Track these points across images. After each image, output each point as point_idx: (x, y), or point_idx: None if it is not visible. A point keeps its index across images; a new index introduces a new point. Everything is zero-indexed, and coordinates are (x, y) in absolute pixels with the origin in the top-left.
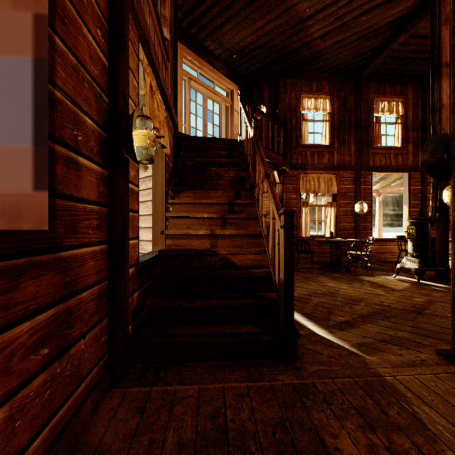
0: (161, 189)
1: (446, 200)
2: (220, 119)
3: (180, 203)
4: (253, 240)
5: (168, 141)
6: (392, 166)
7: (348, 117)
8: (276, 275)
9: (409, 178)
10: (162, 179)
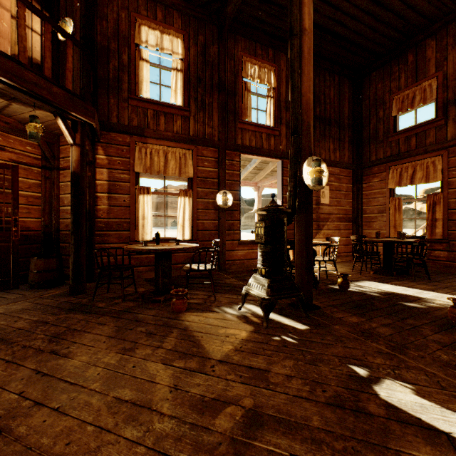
0: None
1: (308, 182)
2: None
3: None
4: None
5: None
6: (263, 148)
7: (210, 73)
8: None
9: (282, 167)
10: None
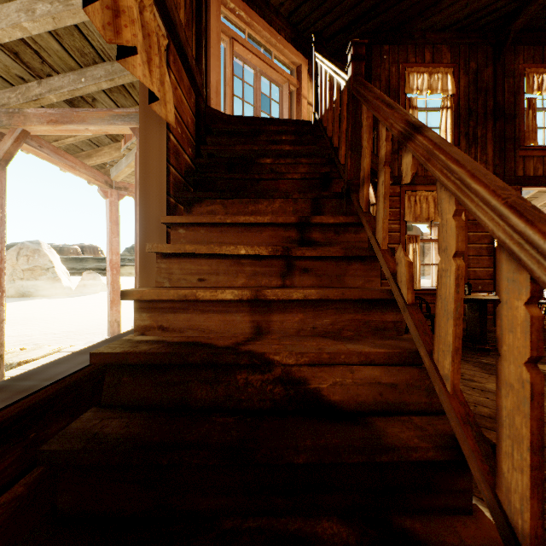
0: (157, 199)
1: None
2: (281, 109)
3: (190, 225)
4: (366, 315)
5: (170, 97)
6: None
7: (483, 101)
8: (506, 488)
9: None
10: (160, 178)
